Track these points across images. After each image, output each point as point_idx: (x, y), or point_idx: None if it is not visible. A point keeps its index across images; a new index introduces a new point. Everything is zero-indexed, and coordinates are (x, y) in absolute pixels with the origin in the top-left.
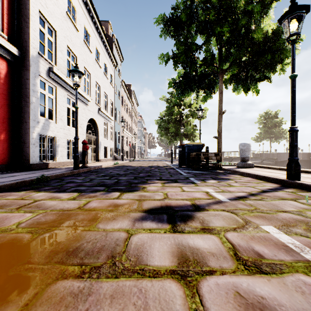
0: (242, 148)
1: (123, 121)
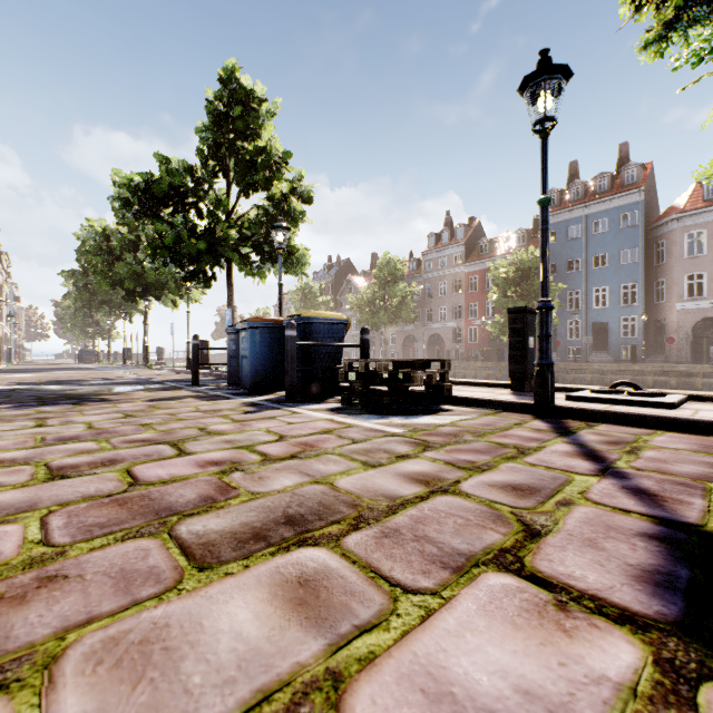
0: (115, 353)
1: (17, 323)
